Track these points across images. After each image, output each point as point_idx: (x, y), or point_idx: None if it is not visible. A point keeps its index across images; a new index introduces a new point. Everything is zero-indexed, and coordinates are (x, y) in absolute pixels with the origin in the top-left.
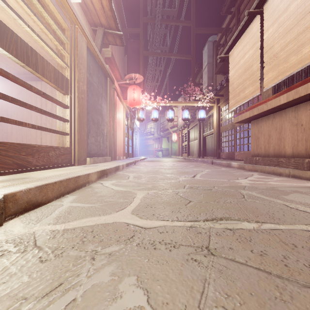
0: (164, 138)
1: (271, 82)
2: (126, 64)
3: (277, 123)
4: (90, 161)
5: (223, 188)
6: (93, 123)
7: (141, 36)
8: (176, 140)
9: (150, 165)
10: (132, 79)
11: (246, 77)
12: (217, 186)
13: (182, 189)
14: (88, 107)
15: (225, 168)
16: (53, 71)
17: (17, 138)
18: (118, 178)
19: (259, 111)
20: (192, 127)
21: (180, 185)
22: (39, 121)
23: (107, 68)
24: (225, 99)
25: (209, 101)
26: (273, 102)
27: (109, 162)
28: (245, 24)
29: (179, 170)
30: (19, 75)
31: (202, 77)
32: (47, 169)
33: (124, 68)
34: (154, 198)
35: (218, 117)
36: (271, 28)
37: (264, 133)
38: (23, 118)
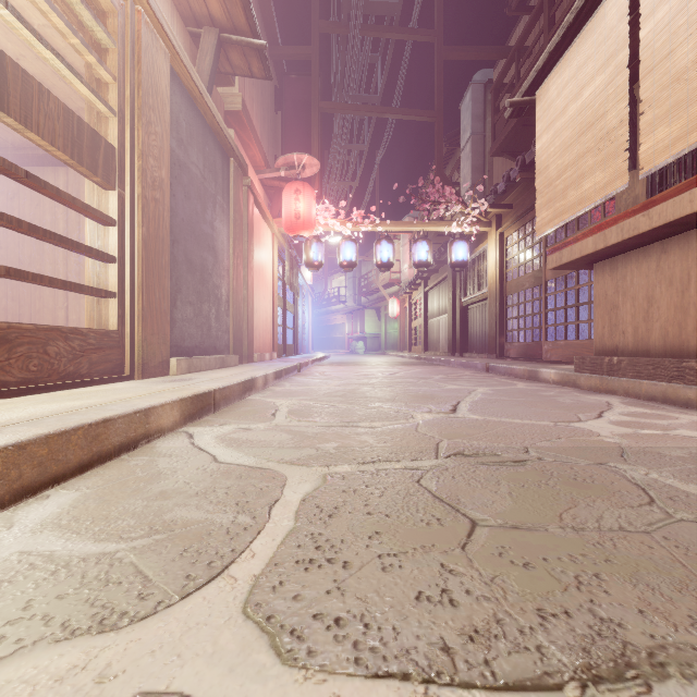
0: (369, 311)
1: (664, 151)
2: (280, 134)
3: (675, 265)
4: (178, 365)
5: (557, 454)
6: (189, 269)
7: (314, 65)
8: (396, 314)
9: (337, 375)
10: (293, 168)
11: (586, 147)
12: (536, 448)
13: (433, 458)
14: (176, 227)
15: (525, 384)
16: (61, 118)
17: (6, 308)
18: (244, 418)
19: (624, 235)
20: (435, 285)
21: (422, 442)
22: (63, 266)
23: (228, 131)
24: (517, 215)
25: (478, 222)
26: (671, 207)
27: (234, 367)
28: (584, 8)
29: (411, 389)
30: (9, 151)
31: (458, 169)
32: (38, 393)
33: (276, 142)
34: (344, 507)
35: (500, 259)
36: (664, 6)
37: (633, 293)
38: (21, 260)
